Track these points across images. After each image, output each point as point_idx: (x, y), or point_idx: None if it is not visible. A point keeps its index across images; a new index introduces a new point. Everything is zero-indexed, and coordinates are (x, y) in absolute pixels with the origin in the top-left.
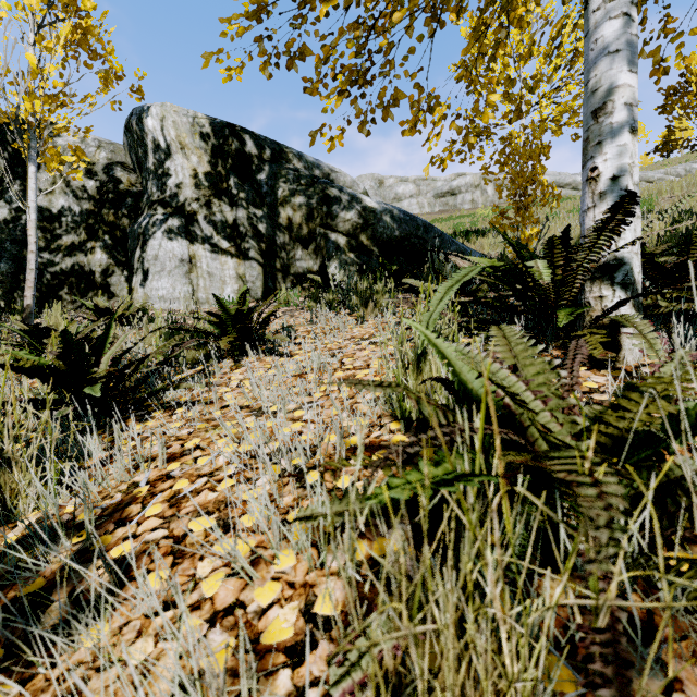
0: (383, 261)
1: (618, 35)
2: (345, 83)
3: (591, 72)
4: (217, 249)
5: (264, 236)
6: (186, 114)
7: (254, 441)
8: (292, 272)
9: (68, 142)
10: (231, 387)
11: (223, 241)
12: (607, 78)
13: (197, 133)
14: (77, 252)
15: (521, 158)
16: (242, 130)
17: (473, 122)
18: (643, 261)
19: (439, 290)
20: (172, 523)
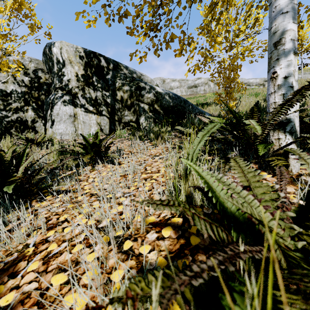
0: (165, 117)
1: (287, 4)
2: (147, 29)
3: (273, 23)
4: (87, 110)
5: (109, 105)
6: (72, 47)
7: (96, 218)
8: (123, 121)
9: (15, 58)
10: (89, 181)
11: (90, 106)
12: (281, 26)
13: (78, 55)
14: (19, 111)
15: (228, 70)
16: (99, 54)
17: (209, 51)
18: (299, 120)
19: (198, 136)
20: (42, 277)
